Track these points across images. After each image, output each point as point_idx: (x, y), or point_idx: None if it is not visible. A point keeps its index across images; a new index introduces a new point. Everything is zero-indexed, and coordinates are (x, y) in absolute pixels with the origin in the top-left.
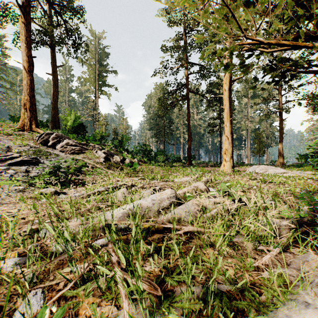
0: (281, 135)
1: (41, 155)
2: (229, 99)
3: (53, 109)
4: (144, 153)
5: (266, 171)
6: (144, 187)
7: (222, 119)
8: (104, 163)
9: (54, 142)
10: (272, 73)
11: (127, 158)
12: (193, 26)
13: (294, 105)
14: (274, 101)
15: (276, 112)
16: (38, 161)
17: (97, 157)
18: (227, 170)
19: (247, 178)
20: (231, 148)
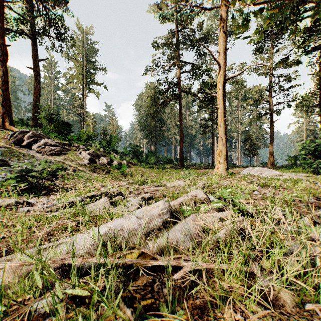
0: (272, 137)
1: (12, 157)
2: (223, 98)
3: (35, 106)
4: (134, 155)
5: (261, 173)
6: (132, 193)
7: (214, 120)
8: (88, 166)
9: (30, 142)
10: (263, 75)
11: (115, 159)
12: (185, 23)
13: (284, 107)
14: (263, 103)
15: (267, 114)
16: (6, 163)
17: (81, 159)
18: (221, 172)
19: (243, 181)
20: (225, 150)
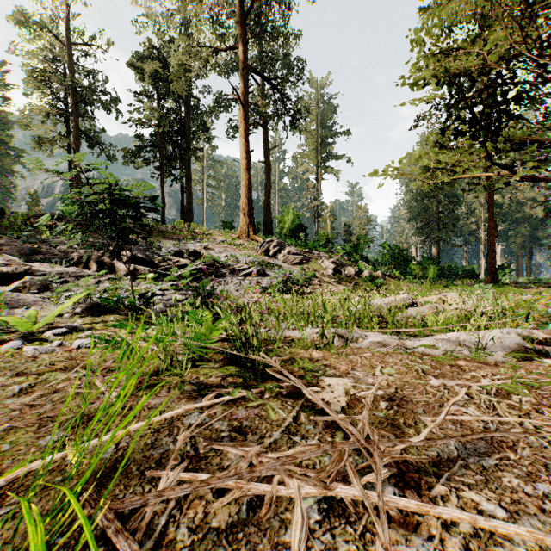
0: None
1: (266, 266)
2: None
3: (266, 207)
4: (394, 263)
5: None
6: None
7: None
8: (333, 276)
9: (275, 251)
10: None
11: (366, 270)
12: None
13: None
14: None
15: None
16: (265, 272)
17: (324, 269)
18: None
19: None
20: None
